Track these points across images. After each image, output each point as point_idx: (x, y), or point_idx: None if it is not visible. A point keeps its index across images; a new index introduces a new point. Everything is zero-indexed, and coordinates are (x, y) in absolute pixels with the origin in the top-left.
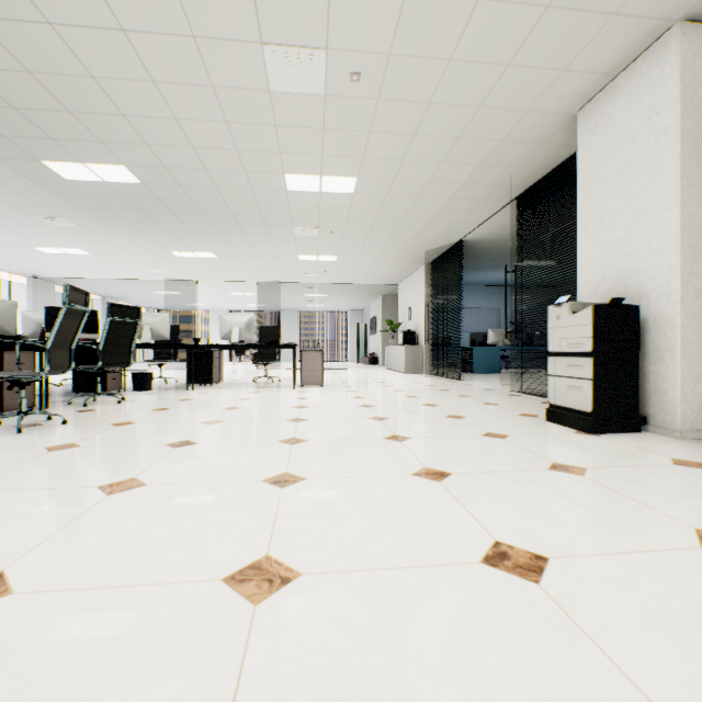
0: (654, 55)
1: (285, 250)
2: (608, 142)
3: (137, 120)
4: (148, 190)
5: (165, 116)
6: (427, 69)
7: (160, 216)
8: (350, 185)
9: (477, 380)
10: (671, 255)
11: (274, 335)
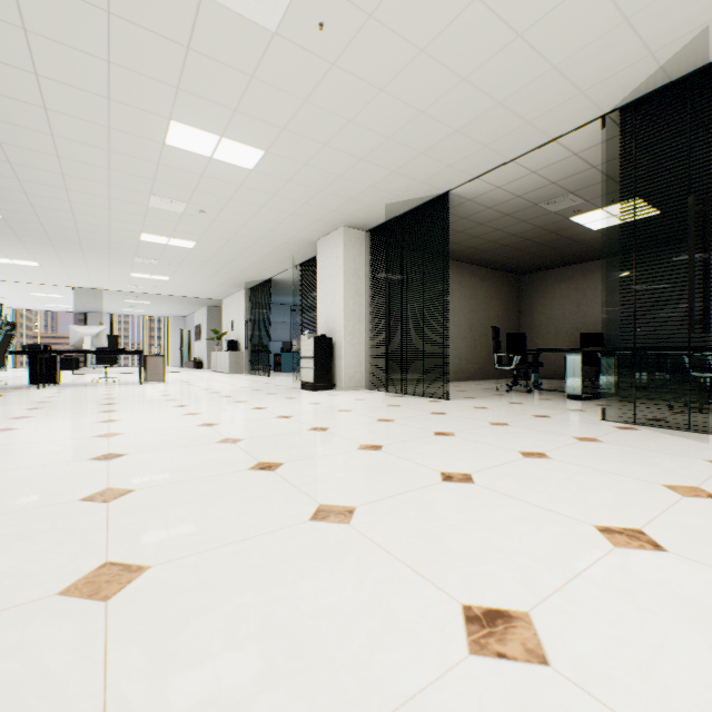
0: (338, 234)
1: (121, 269)
2: (326, 261)
3: (36, 196)
4: (5, 222)
5: (62, 199)
6: (242, 217)
7: None
8: (191, 245)
9: (282, 376)
10: (342, 318)
11: (113, 342)
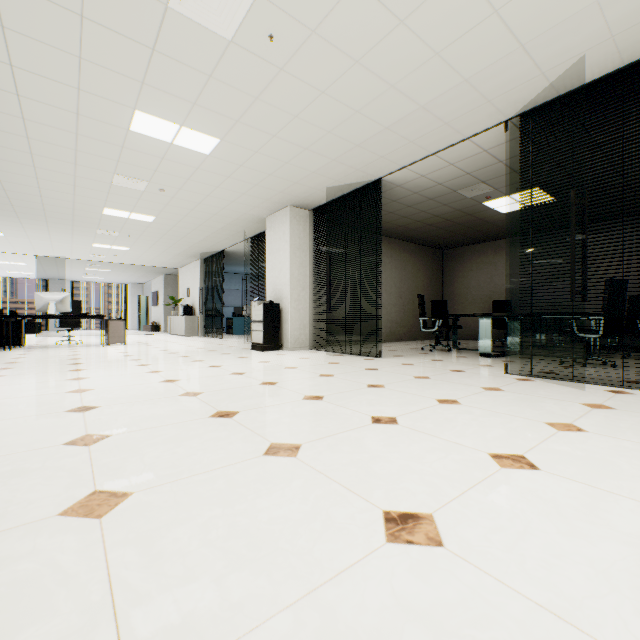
0: (285, 212)
1: (83, 239)
2: (274, 236)
3: (4, 172)
4: None
5: (29, 176)
6: (198, 195)
7: None
8: (151, 219)
9: (234, 338)
10: (288, 286)
11: (76, 307)
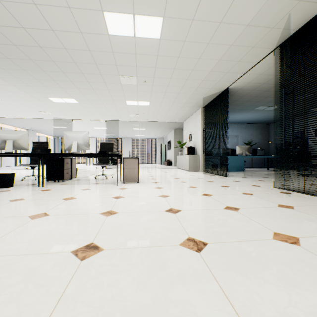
0: None
1: (118, 97)
2: None
3: None
4: (1, 34)
5: None
6: None
7: (26, 65)
8: (157, 28)
9: (236, 176)
10: None
11: (109, 148)
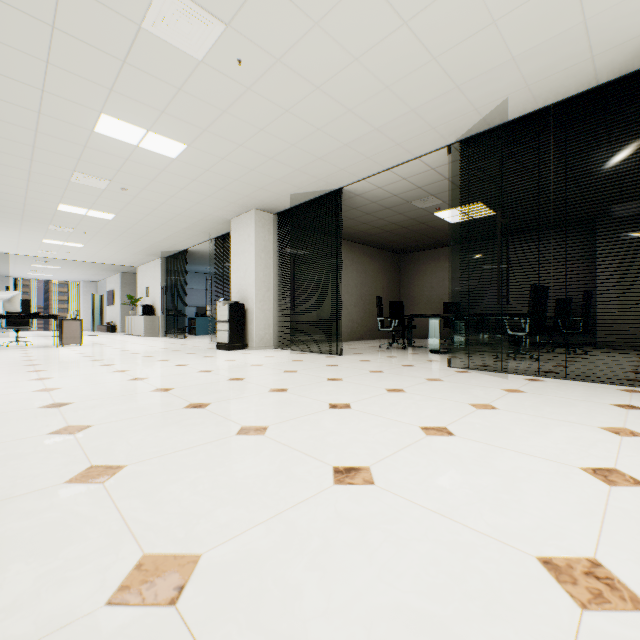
0: (250, 215)
1: (32, 235)
2: (240, 238)
3: None
4: None
5: None
6: (162, 196)
7: None
8: (110, 216)
9: (197, 338)
10: (253, 287)
11: (25, 307)
